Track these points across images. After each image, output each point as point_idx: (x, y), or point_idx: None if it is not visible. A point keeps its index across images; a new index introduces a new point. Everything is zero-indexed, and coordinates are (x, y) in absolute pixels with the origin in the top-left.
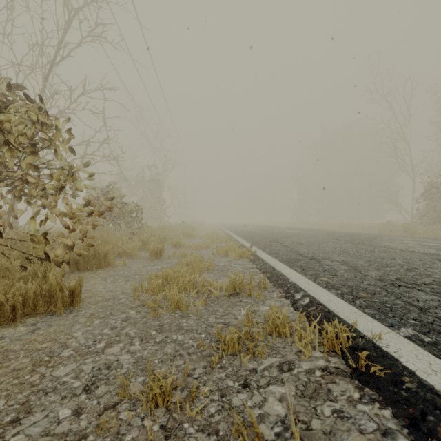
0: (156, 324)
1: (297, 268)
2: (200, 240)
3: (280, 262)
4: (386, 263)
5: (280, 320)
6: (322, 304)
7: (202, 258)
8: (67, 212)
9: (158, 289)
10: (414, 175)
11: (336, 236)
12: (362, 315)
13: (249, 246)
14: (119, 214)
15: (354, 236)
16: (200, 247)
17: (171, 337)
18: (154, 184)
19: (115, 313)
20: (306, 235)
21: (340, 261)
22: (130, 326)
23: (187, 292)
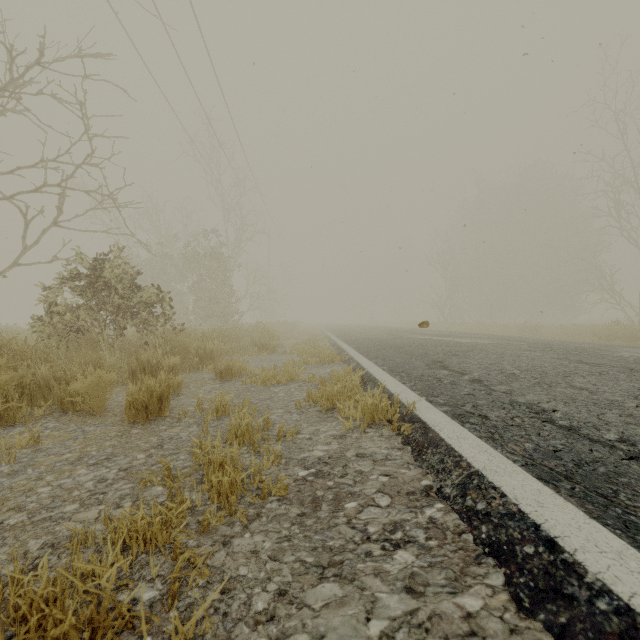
0: None
1: None
2: (284, 356)
3: (547, 487)
4: None
5: None
6: None
7: (266, 422)
8: None
9: None
10: None
11: (559, 351)
12: None
13: (385, 380)
14: (125, 308)
15: (603, 353)
16: (275, 379)
17: None
18: (216, 260)
19: None
20: (493, 349)
21: None
22: None
23: None
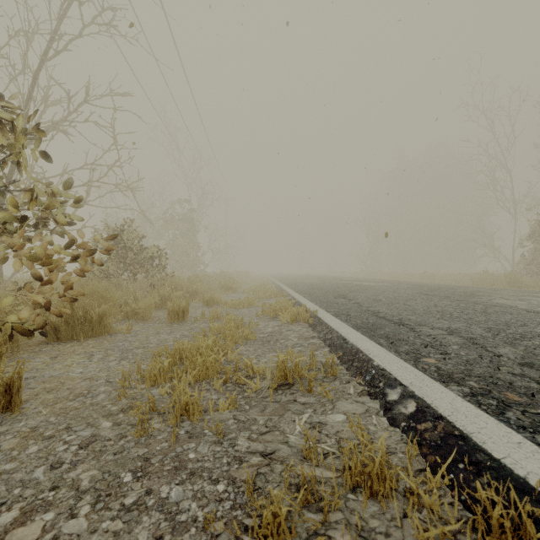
0: (137, 456)
1: (381, 340)
2: (243, 294)
3: (354, 330)
4: (519, 333)
5: (373, 465)
6: (445, 417)
7: (242, 320)
8: (40, 255)
9: (161, 376)
10: (515, 212)
11: (423, 289)
12: (538, 452)
13: (306, 303)
14: (136, 261)
15: (447, 290)
16: (241, 305)
17: (158, 491)
18: (187, 223)
19: (75, 428)
20: (383, 288)
21: (445, 328)
22: (89, 459)
23: (209, 381)
